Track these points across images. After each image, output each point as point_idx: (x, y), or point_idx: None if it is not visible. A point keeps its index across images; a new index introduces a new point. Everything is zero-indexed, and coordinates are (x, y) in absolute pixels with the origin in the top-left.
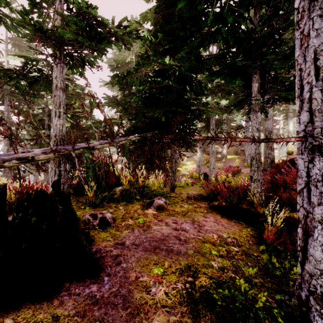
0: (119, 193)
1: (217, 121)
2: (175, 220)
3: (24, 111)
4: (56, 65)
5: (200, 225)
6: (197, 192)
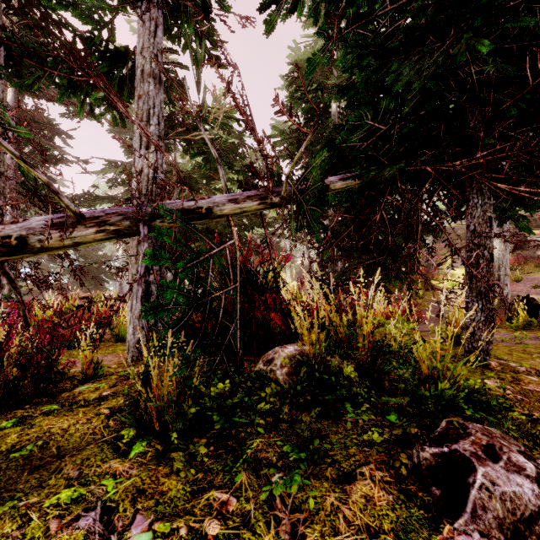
0: (284, 374)
1: None
2: None
3: None
4: (141, 18)
5: None
6: None
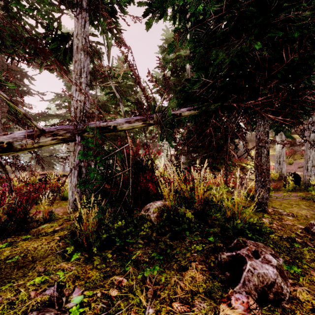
0: (155, 216)
1: None
2: None
3: None
4: (77, 17)
5: None
6: (309, 213)
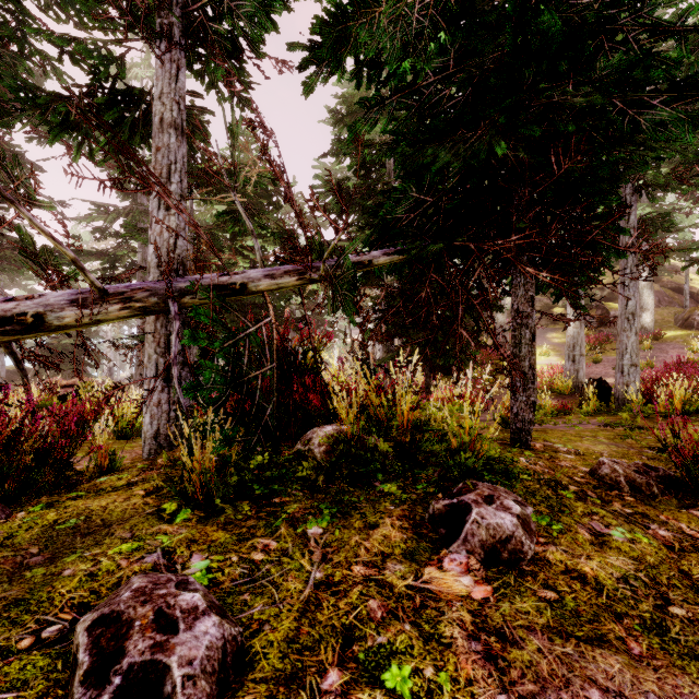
0: (322, 452)
1: (644, 220)
2: None
3: (141, 229)
4: (161, 58)
5: None
6: (609, 449)
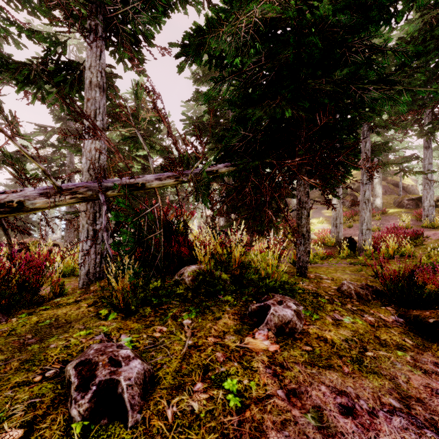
0: (190, 280)
1: (374, 145)
2: (344, 393)
3: (72, 144)
4: (90, 45)
5: (438, 425)
6: (350, 277)
